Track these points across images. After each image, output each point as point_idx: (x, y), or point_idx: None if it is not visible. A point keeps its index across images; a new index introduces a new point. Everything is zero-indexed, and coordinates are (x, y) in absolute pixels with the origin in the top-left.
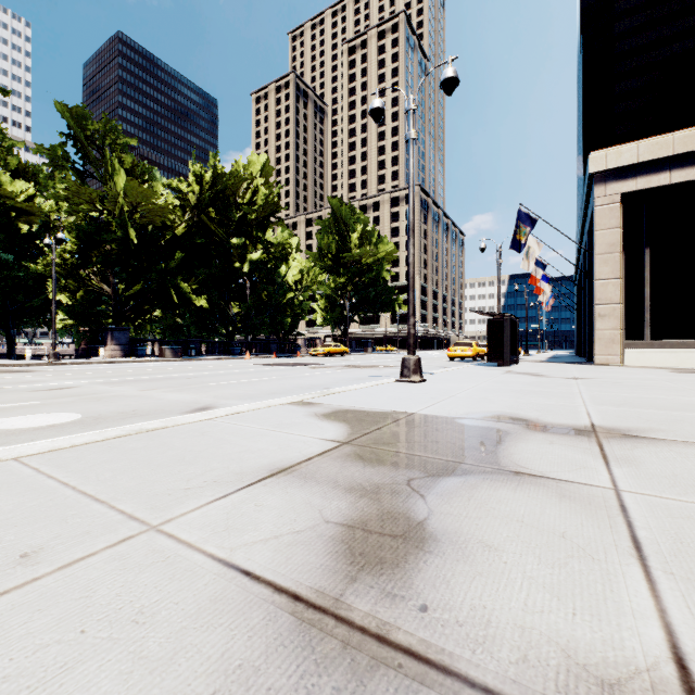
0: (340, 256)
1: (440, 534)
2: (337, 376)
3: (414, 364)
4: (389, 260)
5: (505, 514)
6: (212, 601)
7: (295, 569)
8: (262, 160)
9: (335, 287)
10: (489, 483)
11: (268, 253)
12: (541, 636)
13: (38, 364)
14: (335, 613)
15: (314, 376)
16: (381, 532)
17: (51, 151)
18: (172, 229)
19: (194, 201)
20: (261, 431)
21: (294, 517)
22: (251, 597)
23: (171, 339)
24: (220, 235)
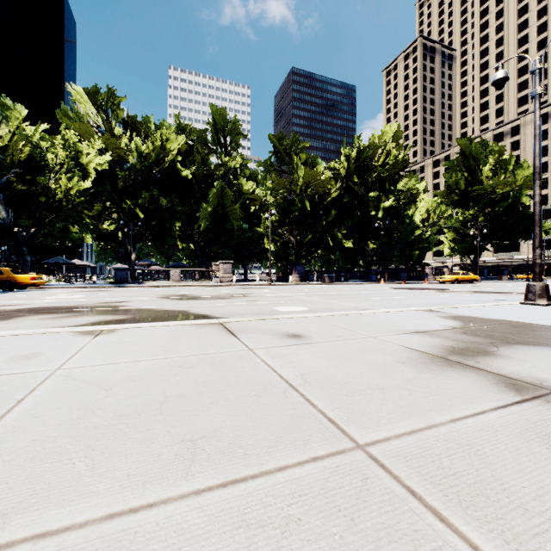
0: (469, 190)
1: (498, 355)
2: (461, 298)
3: (539, 289)
4: (530, 185)
5: (544, 356)
6: (400, 350)
7: (428, 350)
8: (393, 128)
9: (463, 219)
10: (547, 349)
11: (398, 200)
12: (523, 372)
13: (263, 284)
14: (442, 357)
15: (440, 297)
16: (467, 350)
17: (266, 163)
18: (328, 195)
19: (343, 173)
20: (405, 319)
21: (427, 342)
22: (413, 351)
23: (326, 269)
24: (361, 193)
